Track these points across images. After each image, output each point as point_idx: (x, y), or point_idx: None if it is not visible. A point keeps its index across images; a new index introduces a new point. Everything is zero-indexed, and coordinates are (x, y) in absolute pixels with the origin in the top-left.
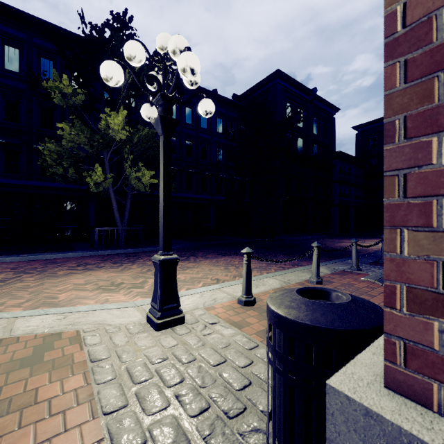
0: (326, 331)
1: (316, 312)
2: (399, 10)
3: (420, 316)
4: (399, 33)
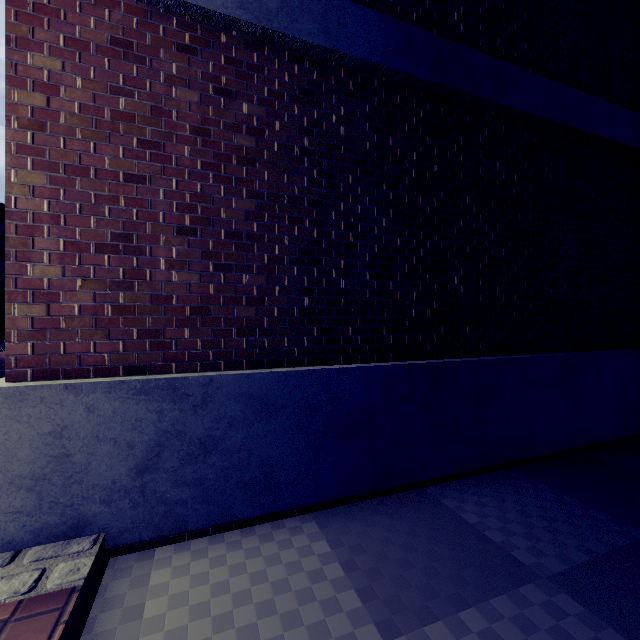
0: None
1: None
2: (14, 199)
3: (23, 342)
4: (14, 210)
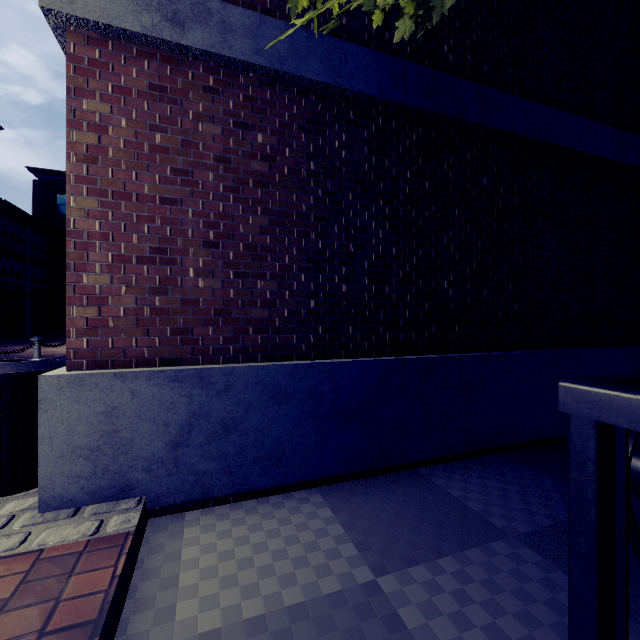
0: (30, 373)
1: (20, 366)
2: (73, 220)
3: (80, 338)
4: (73, 229)
